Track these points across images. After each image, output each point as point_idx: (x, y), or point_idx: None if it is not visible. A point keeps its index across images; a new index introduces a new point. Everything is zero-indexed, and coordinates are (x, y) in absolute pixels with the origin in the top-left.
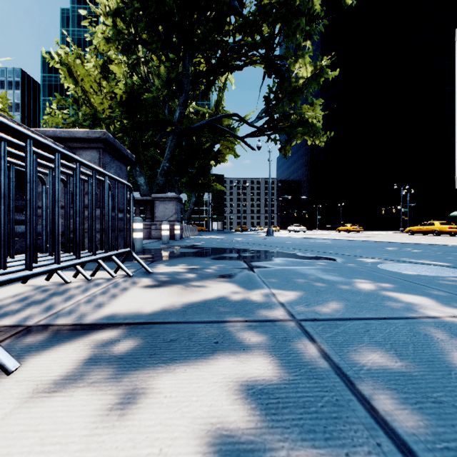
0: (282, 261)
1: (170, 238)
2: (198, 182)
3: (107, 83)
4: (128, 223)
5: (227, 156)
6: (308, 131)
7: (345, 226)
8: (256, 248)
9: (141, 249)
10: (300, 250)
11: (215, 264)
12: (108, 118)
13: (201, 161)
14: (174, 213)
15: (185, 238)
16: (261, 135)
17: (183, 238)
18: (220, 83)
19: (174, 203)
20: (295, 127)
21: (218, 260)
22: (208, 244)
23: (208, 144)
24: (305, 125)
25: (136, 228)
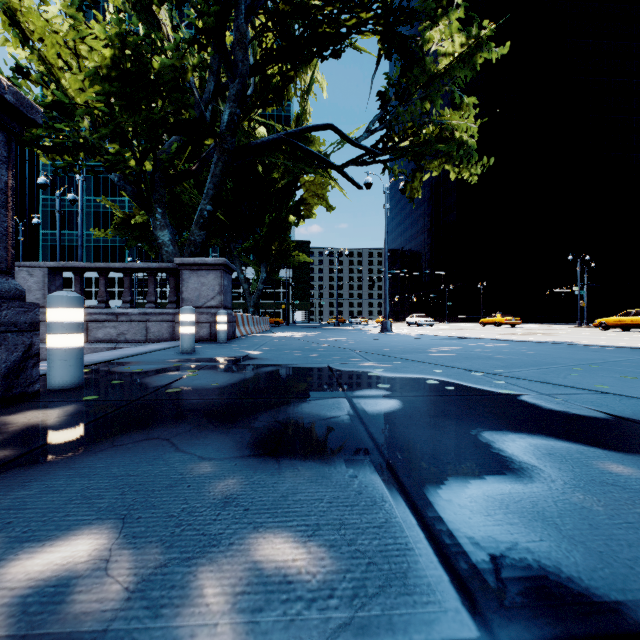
0: (567, 477)
1: (209, 338)
2: (269, 248)
3: (88, 46)
4: (5, 308)
5: (315, 207)
6: (452, 156)
7: (494, 316)
8: (386, 371)
9: (76, 380)
10: (502, 377)
11: (243, 535)
12: (96, 119)
13: (273, 215)
14: (218, 292)
15: (241, 337)
16: (373, 162)
17: (235, 339)
18: (303, 83)
19: (218, 275)
20: (432, 145)
21: (278, 458)
22: (274, 355)
23: (283, 182)
24: (451, 141)
25: (56, 321)
